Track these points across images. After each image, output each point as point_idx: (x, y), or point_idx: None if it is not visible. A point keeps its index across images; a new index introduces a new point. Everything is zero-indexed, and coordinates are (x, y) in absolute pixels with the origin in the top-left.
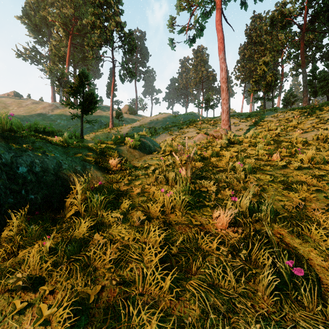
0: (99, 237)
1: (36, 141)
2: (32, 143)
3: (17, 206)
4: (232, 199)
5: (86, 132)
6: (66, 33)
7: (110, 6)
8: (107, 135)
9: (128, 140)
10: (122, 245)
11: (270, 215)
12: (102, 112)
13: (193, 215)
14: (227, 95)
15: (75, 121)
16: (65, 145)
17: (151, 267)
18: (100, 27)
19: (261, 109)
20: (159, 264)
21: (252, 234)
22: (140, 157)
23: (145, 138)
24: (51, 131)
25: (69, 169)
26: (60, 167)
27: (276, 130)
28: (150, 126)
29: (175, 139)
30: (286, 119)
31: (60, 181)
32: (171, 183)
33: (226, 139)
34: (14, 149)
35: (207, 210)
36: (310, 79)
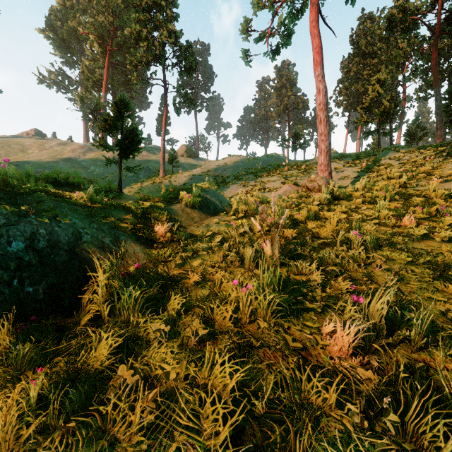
0: (126, 372)
1: (43, 200)
2: (37, 203)
3: (3, 307)
4: (353, 299)
5: (128, 183)
6: (102, 49)
7: (161, 9)
8: (156, 187)
9: (183, 195)
10: (164, 390)
11: (426, 332)
12: (150, 155)
13: (287, 327)
14: (327, 128)
15: (115, 168)
16: (88, 205)
17: (217, 450)
18: (147, 38)
19: (373, 148)
20: (231, 436)
21: (401, 376)
22: (200, 220)
23: (208, 191)
24: (76, 183)
25: (92, 242)
26: (78, 239)
27: (400, 179)
28: (215, 174)
29: (250, 192)
30: (413, 161)
31: (78, 261)
32: (249, 266)
33: (327, 193)
34: (6, 214)
35: (311, 318)
36: (446, 103)
